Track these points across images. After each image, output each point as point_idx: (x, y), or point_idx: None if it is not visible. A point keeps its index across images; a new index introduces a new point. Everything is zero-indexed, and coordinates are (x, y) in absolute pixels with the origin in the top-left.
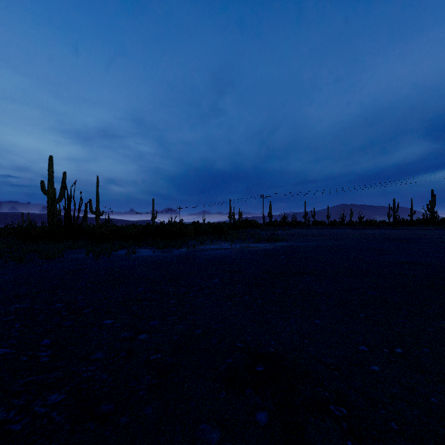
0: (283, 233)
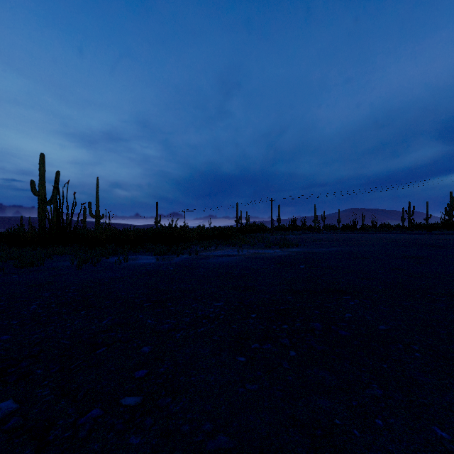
0: (294, 238)
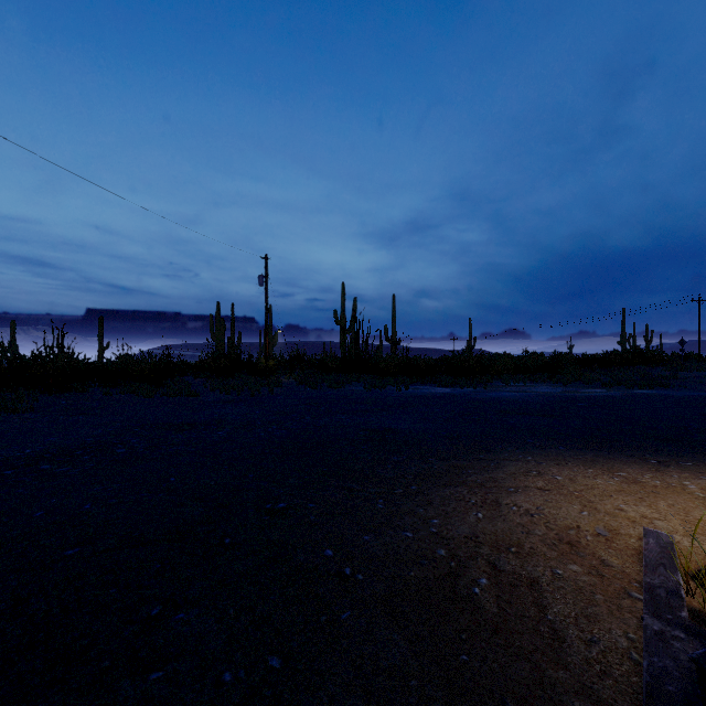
0: None
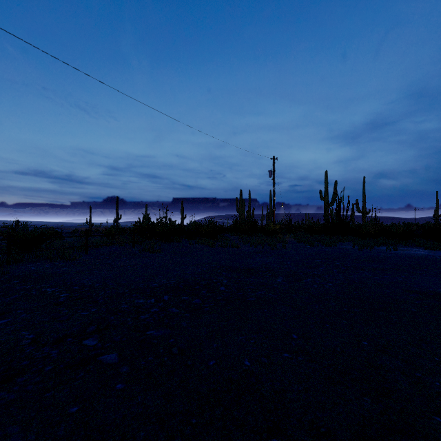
0: None
